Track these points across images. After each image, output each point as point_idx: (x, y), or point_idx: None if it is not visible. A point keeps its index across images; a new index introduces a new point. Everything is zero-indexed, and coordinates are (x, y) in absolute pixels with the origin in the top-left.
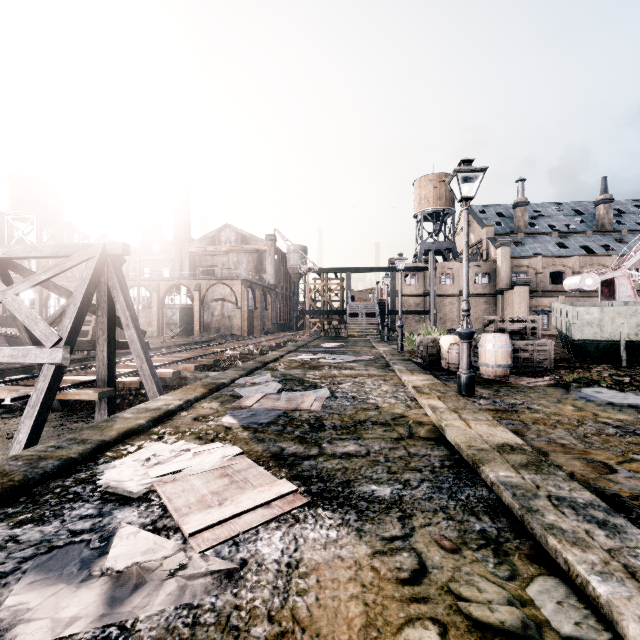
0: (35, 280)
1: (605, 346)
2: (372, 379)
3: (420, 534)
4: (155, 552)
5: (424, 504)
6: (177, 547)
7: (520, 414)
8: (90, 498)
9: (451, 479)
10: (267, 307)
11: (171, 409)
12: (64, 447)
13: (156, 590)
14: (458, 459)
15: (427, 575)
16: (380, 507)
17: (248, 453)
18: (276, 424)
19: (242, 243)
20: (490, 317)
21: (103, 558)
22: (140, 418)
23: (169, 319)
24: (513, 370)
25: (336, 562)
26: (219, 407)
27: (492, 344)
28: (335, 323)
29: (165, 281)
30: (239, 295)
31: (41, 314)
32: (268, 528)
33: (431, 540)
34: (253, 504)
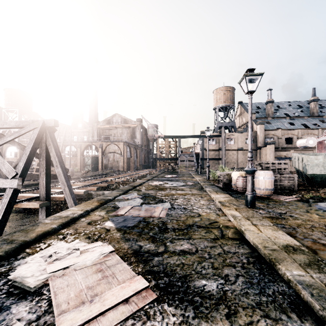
0: (4, 140)
1: None
2: (194, 196)
3: None
4: None
5: (243, 300)
6: None
7: (287, 220)
8: None
9: (257, 274)
10: (137, 156)
11: (75, 217)
12: None
13: None
14: (258, 256)
15: None
16: (210, 303)
17: (118, 250)
18: (138, 227)
19: (124, 123)
20: (260, 161)
21: None
22: (54, 223)
23: (86, 162)
24: (274, 191)
25: None
26: (105, 215)
27: (263, 176)
28: (172, 164)
29: (84, 143)
30: (122, 150)
31: None
32: None
33: None
34: (115, 301)
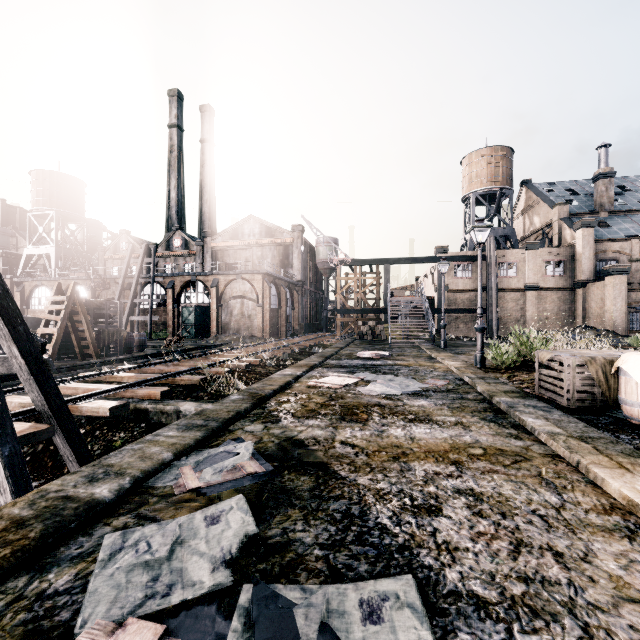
0: None
1: None
2: (510, 477)
3: None
4: None
5: None
6: None
7: None
8: None
9: None
10: (293, 306)
11: None
12: None
13: None
14: None
15: None
16: None
17: None
18: None
19: (267, 236)
20: None
21: None
22: None
23: (185, 319)
24: None
25: None
26: None
27: None
28: (372, 324)
29: (181, 277)
30: (260, 291)
31: None
32: None
33: None
34: None
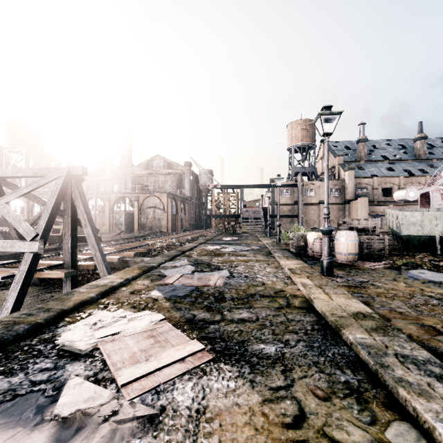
0: (20, 193)
1: (425, 240)
2: (259, 263)
3: (299, 385)
4: (94, 400)
5: (301, 360)
6: (112, 395)
7: (367, 289)
8: (49, 354)
9: (320, 339)
10: (185, 212)
11: (114, 285)
12: (33, 314)
13: (93, 433)
14: (324, 324)
15: (306, 420)
16: (267, 362)
17: (169, 319)
18: (190, 296)
19: (168, 168)
20: (343, 219)
21: (54, 405)
22: (91, 292)
23: (117, 221)
24: (359, 257)
25: (234, 408)
26: (149, 284)
27: (345, 238)
28: (232, 223)
29: (114, 194)
30: (166, 204)
31: (28, 217)
32: (182, 379)
33: (307, 390)
34: (171, 360)
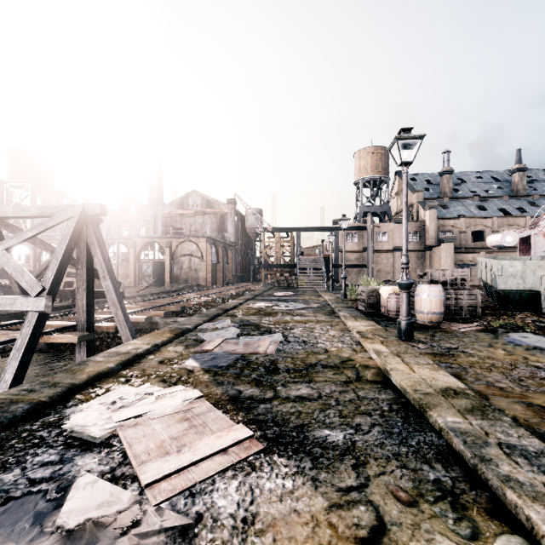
0: (22, 237)
1: (527, 295)
2: (320, 325)
3: (375, 484)
4: (110, 505)
5: (377, 450)
6: (133, 499)
7: (457, 358)
8: (54, 443)
9: (400, 423)
10: (228, 261)
11: (139, 353)
12: (36, 390)
13: None
14: (405, 403)
15: (386, 533)
16: (334, 454)
17: (208, 396)
18: (234, 367)
19: (207, 206)
20: (424, 270)
21: (57, 511)
22: (110, 362)
23: (144, 272)
24: (445, 317)
25: (292, 517)
26: (183, 351)
27: (427, 294)
28: (287, 275)
29: (141, 239)
30: (204, 251)
31: (35, 267)
32: (224, 477)
33: (387, 491)
34: (210, 451)
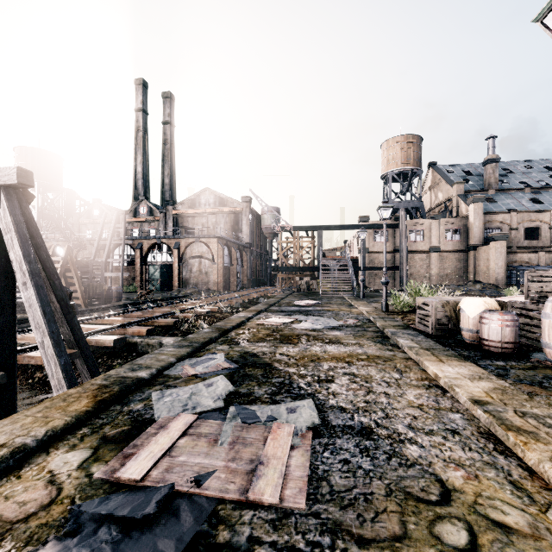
0: None
1: None
2: (377, 368)
3: None
4: None
5: None
6: None
7: None
8: None
9: None
10: (243, 264)
11: None
12: None
13: None
14: None
15: None
16: None
17: None
18: None
19: (220, 205)
20: (545, 272)
21: None
22: None
23: (151, 275)
24: None
25: None
26: (74, 474)
27: None
28: (307, 279)
29: (148, 240)
30: (215, 252)
31: None
32: None
33: None
34: None
